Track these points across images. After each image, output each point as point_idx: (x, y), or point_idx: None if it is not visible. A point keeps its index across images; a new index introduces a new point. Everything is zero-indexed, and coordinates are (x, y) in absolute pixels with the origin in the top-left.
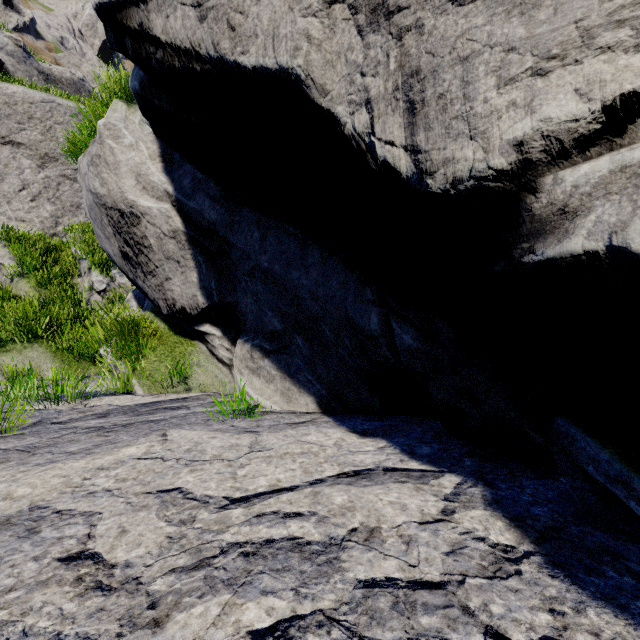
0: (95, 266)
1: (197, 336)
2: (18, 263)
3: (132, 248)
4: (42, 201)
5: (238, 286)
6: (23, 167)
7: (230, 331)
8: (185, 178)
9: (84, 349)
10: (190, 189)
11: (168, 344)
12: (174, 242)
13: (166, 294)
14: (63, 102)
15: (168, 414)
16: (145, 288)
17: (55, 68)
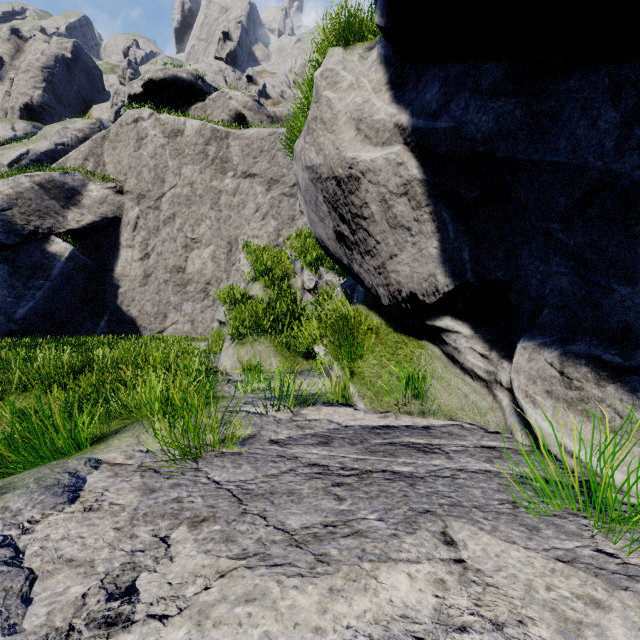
0: (306, 266)
1: (425, 334)
2: (252, 269)
3: (348, 224)
4: (269, 219)
5: (522, 247)
6: (257, 193)
7: (486, 327)
8: (428, 90)
9: (298, 345)
10: (438, 101)
11: (387, 343)
12: (404, 201)
13: (388, 278)
14: (282, 131)
15: (419, 462)
16: (361, 273)
17: (277, 110)
